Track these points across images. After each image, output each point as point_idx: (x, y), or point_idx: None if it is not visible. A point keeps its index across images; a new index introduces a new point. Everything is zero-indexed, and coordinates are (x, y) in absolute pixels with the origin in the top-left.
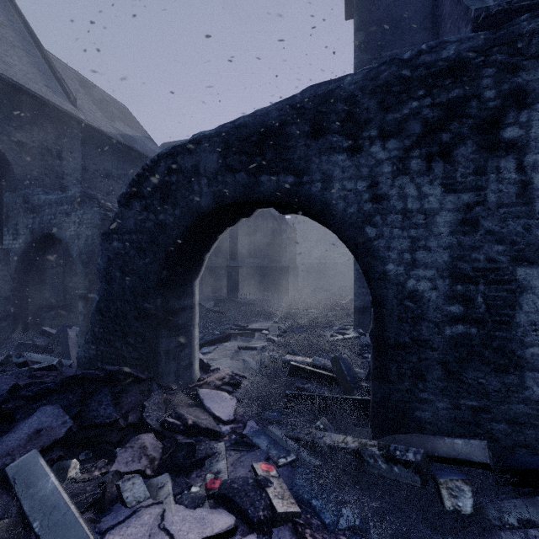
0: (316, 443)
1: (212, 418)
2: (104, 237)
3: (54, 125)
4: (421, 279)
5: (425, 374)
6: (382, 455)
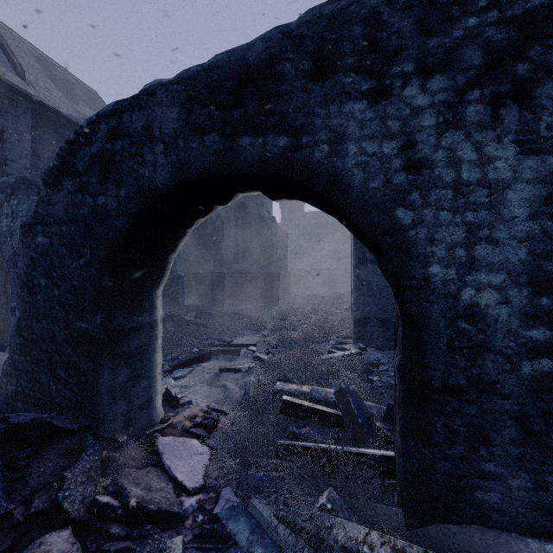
0: (322, 538)
1: (172, 484)
2: (24, 230)
3: None
4: (483, 287)
5: (490, 434)
6: None
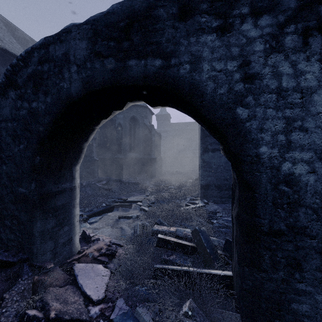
0: None
1: (83, 298)
2: None
3: None
4: (297, 161)
5: (302, 263)
6: None
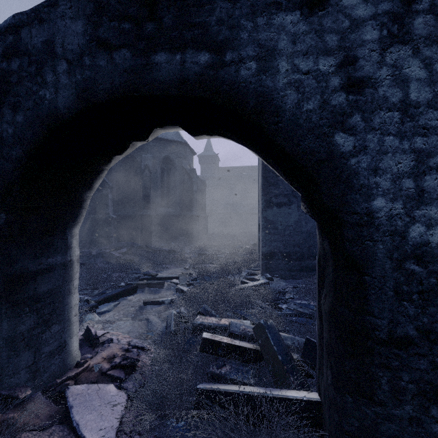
0: None
1: None
2: None
3: None
4: (435, 223)
5: None
6: None
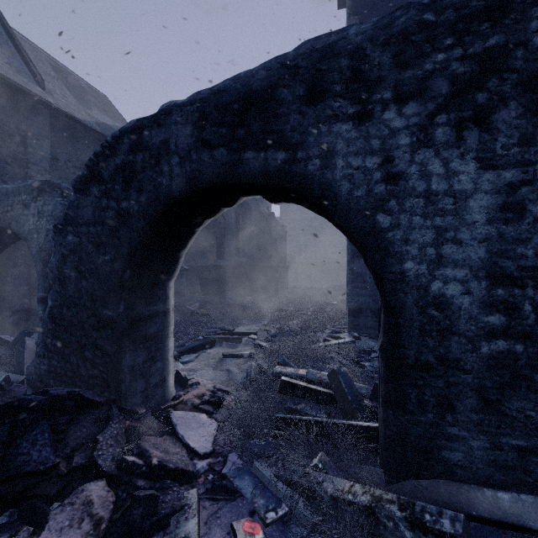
0: (314, 490)
1: (186, 450)
2: (56, 230)
3: (17, 107)
4: (449, 280)
5: (455, 403)
6: (406, 518)
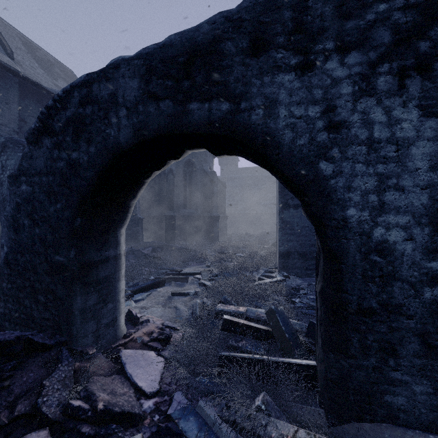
0: (258, 435)
1: (133, 389)
2: (10, 180)
3: None
4: (392, 227)
5: (398, 348)
6: None
